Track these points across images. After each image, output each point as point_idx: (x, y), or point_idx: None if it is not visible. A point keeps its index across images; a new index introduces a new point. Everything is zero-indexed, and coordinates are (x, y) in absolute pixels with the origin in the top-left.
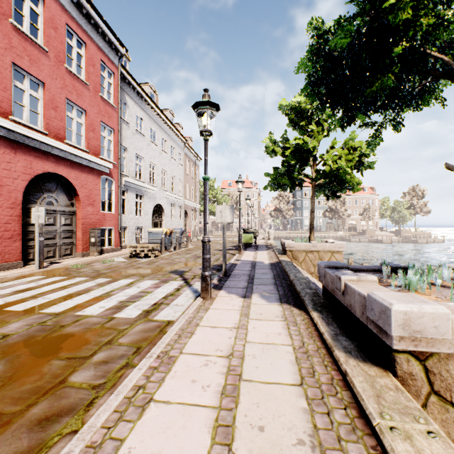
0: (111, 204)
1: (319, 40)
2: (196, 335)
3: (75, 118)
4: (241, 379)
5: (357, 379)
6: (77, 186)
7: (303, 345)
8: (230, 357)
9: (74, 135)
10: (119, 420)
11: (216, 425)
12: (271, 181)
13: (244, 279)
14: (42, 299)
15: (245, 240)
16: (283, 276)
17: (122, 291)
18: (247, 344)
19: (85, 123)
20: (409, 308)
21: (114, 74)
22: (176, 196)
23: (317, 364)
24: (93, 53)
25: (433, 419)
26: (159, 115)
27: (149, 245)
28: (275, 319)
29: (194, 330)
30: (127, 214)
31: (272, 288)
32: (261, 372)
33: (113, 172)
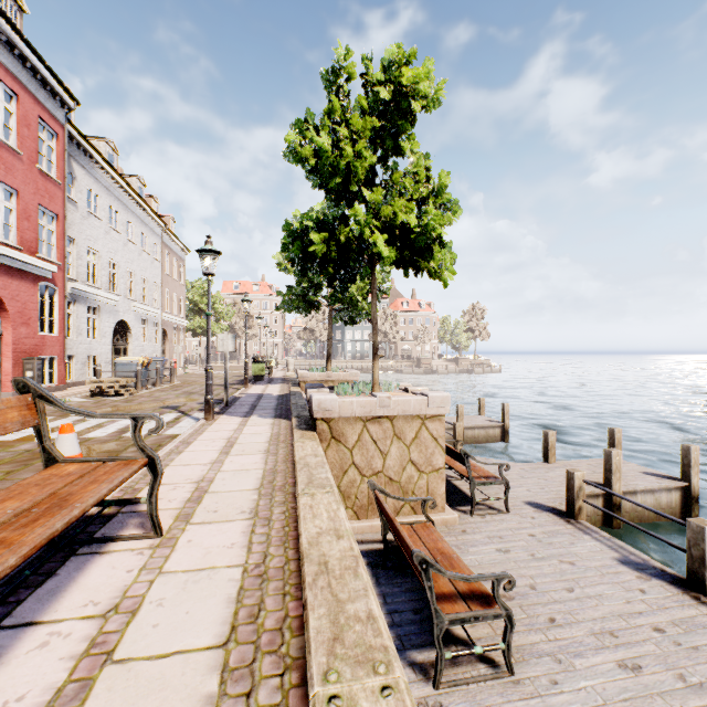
0: (53, 323)
1: (288, 241)
2: (204, 434)
3: (2, 201)
4: (236, 443)
5: (297, 435)
6: (6, 299)
7: (278, 432)
8: (230, 439)
9: (1, 226)
10: (169, 456)
11: (221, 452)
12: (285, 302)
13: (247, 407)
14: (23, 433)
15: (255, 372)
16: (287, 403)
17: (114, 423)
18: (242, 434)
19: (16, 207)
20: (321, 397)
21: (58, 134)
22: (150, 309)
23: (282, 436)
24: (29, 108)
25: (333, 451)
26: (125, 188)
27: (122, 380)
28: (266, 425)
29: (202, 433)
30: (74, 336)
31: (272, 411)
32: (248, 441)
33: (57, 276)
